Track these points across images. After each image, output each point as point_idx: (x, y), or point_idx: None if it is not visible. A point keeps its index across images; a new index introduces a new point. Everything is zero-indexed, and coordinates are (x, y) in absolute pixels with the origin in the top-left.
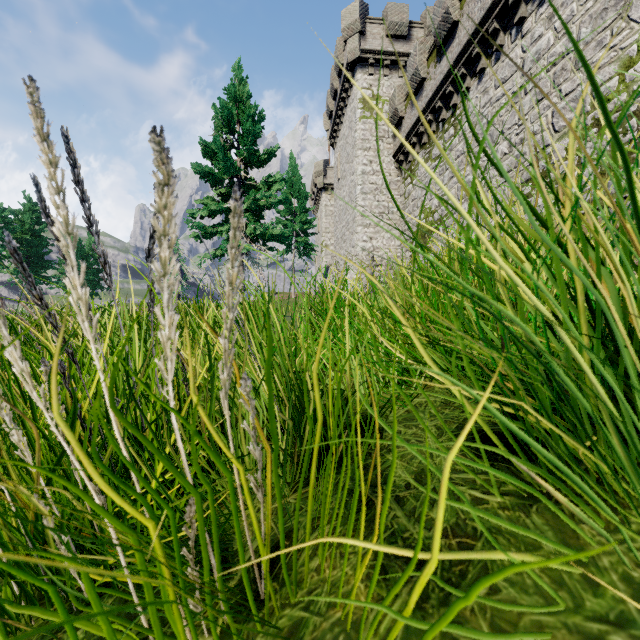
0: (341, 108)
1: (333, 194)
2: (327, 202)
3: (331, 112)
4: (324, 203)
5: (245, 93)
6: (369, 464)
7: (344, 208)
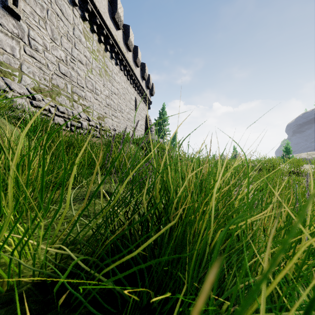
0: None
1: None
2: None
3: None
4: None
5: None
6: None
7: None
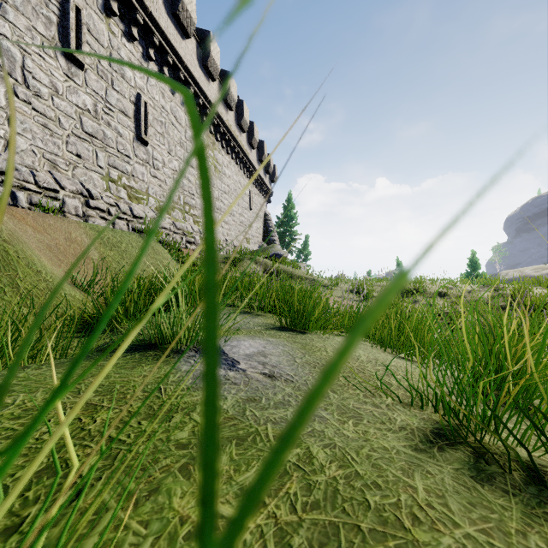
0: None
1: None
2: None
3: None
4: None
5: None
6: None
7: None
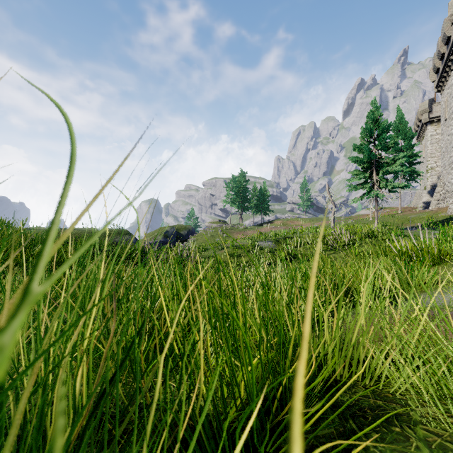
0: (448, 66)
1: (439, 124)
2: (432, 132)
3: (437, 69)
4: (429, 134)
5: (378, 114)
6: (451, 258)
7: (451, 143)
